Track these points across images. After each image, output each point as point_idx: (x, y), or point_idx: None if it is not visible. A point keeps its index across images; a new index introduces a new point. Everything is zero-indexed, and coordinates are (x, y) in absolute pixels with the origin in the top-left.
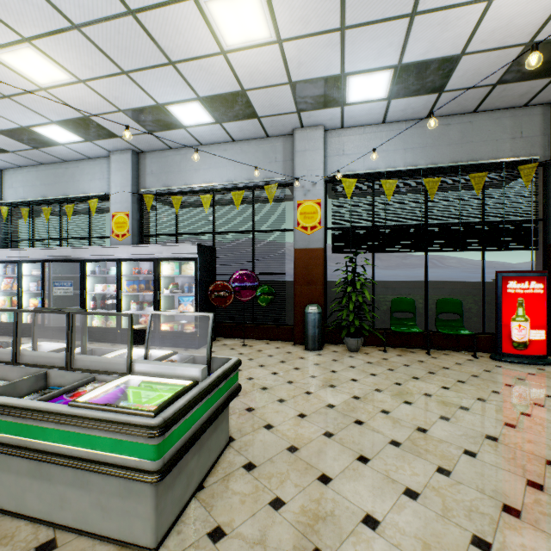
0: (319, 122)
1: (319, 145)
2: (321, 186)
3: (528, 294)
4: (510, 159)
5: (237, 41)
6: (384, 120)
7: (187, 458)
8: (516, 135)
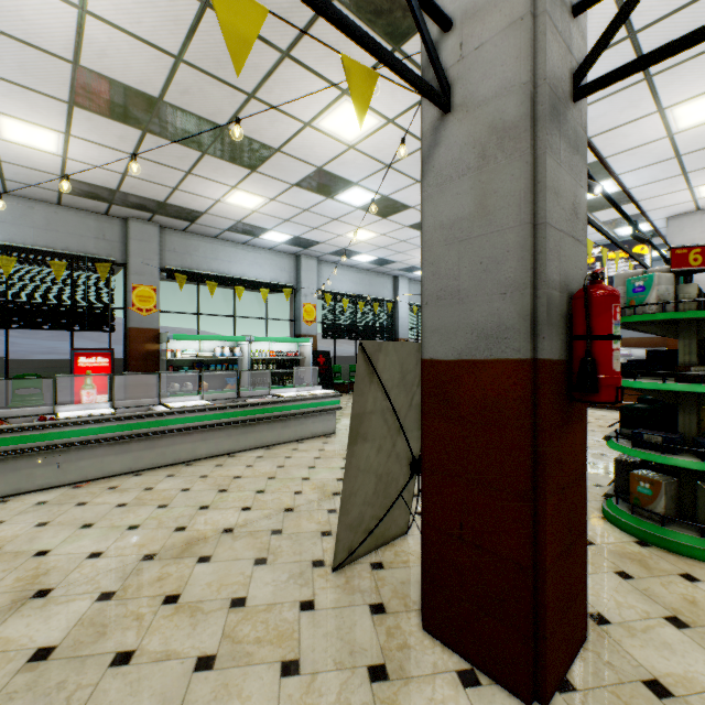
0: None
1: None
2: None
3: (96, 367)
4: (92, 256)
5: None
6: None
7: None
8: (101, 237)
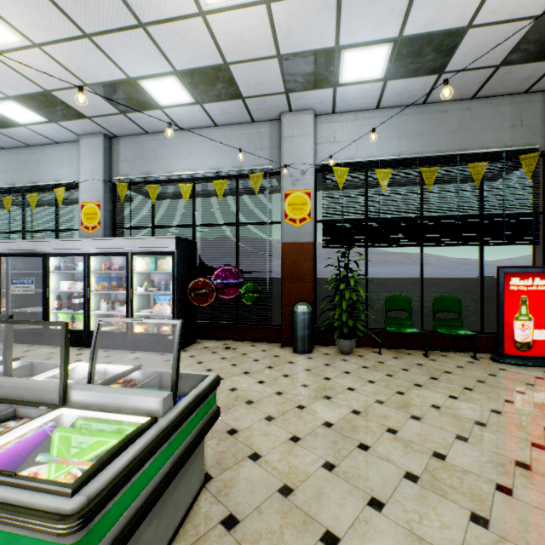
0: (309, 106)
1: (309, 131)
2: (311, 175)
3: (531, 291)
4: (511, 148)
5: None
6: (378, 104)
7: (138, 531)
8: (517, 123)
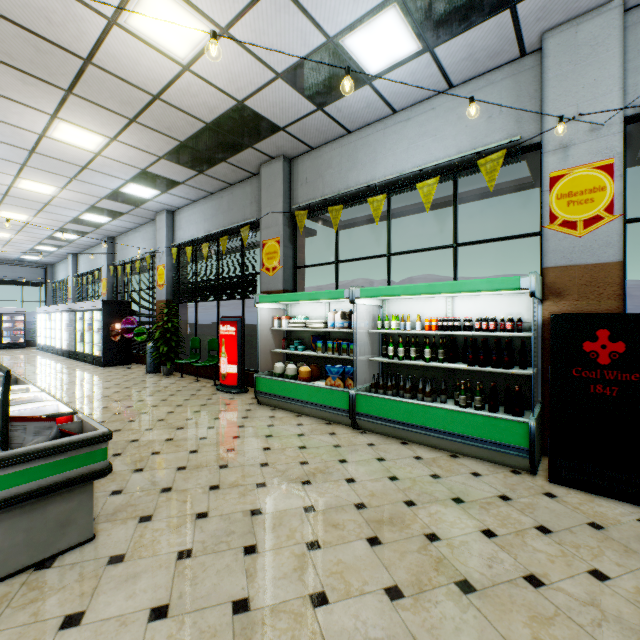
0: (161, 208)
1: (165, 224)
2: (165, 254)
3: (226, 335)
4: (243, 222)
5: (51, 192)
6: (191, 200)
7: None
8: (253, 200)
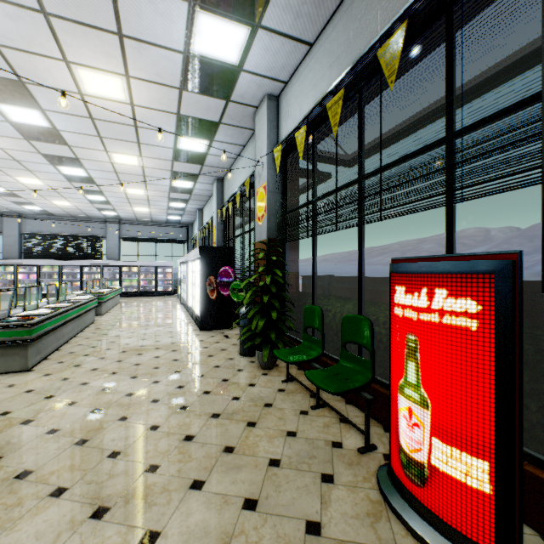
0: (259, 94)
1: (265, 120)
2: (265, 166)
3: (427, 325)
4: None
5: (123, 95)
6: (304, 42)
7: None
8: None
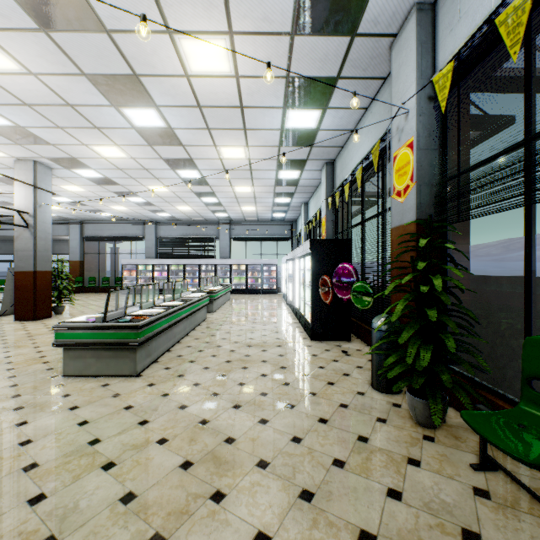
0: (402, 9)
1: (411, 44)
2: (413, 113)
3: None
4: None
5: (227, 65)
6: None
7: (86, 355)
8: None
